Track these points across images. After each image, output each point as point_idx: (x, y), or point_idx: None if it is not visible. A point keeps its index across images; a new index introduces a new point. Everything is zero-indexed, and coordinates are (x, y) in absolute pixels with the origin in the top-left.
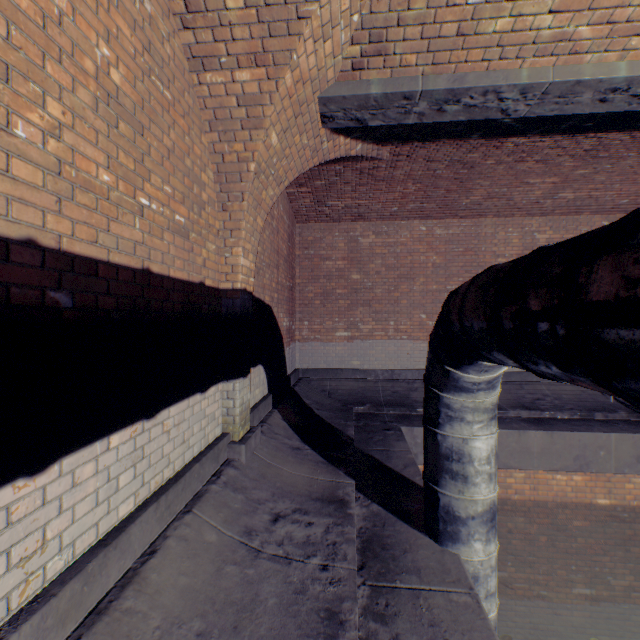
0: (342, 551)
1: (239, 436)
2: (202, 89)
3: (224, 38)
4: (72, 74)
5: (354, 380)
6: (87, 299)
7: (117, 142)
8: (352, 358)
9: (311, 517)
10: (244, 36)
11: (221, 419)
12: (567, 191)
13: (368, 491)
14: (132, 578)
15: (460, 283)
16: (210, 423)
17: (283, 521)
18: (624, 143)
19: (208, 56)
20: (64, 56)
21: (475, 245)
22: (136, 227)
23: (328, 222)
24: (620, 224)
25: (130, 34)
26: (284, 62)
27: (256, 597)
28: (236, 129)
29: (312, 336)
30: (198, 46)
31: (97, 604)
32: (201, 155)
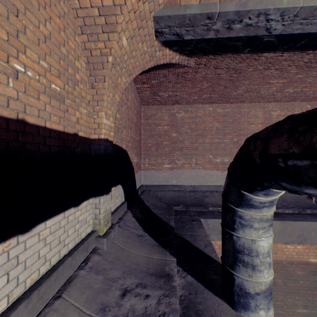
0: None
1: (103, 232)
2: (74, 2)
3: None
4: None
5: (173, 191)
6: None
7: None
8: (172, 179)
9: (148, 290)
10: None
11: (91, 221)
12: (290, 88)
13: (184, 265)
14: None
15: (230, 138)
16: (82, 225)
17: (129, 295)
18: None
19: None
20: None
21: (239, 118)
22: (9, 86)
23: (159, 105)
24: None
25: None
26: None
27: None
28: (99, 32)
29: (150, 167)
30: None
31: None
32: (75, 48)
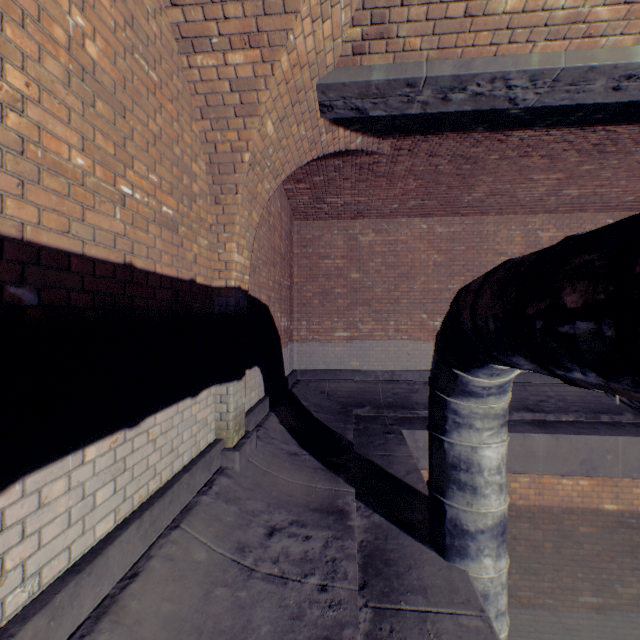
0: (342, 569)
1: (233, 442)
2: (192, 73)
3: (215, 16)
4: (38, 41)
5: (353, 381)
6: (57, 296)
7: (94, 122)
8: (351, 359)
9: (309, 530)
10: (237, 14)
11: (214, 424)
12: (572, 188)
13: (369, 500)
14: (109, 607)
15: (462, 282)
16: (202, 429)
17: (279, 535)
18: (633, 137)
19: (198, 36)
20: (28, 20)
21: (477, 243)
22: (116, 217)
23: (327, 220)
24: None
25: (109, 5)
26: (280, 43)
27: (248, 624)
28: (229, 116)
29: (310, 336)
30: (187, 25)
31: (67, 639)
32: (192, 144)
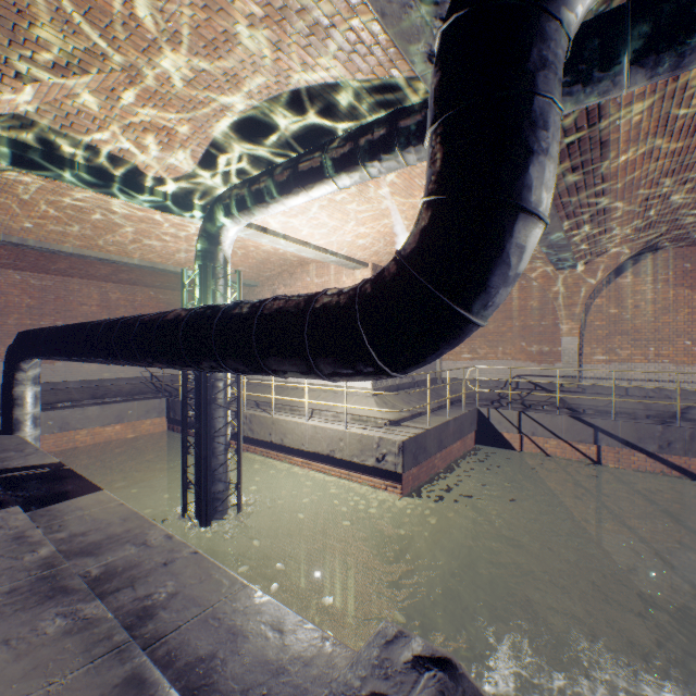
0: None
1: None
2: None
3: None
4: None
5: None
6: None
7: None
8: None
9: None
10: None
11: None
12: (124, 274)
13: None
14: None
15: (54, 321)
16: None
17: None
18: None
19: None
20: None
21: (66, 295)
22: None
23: None
24: (36, 330)
25: None
26: None
27: None
28: None
29: None
30: None
31: None
32: None
